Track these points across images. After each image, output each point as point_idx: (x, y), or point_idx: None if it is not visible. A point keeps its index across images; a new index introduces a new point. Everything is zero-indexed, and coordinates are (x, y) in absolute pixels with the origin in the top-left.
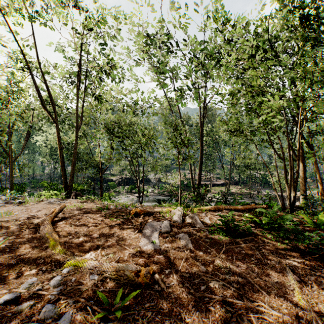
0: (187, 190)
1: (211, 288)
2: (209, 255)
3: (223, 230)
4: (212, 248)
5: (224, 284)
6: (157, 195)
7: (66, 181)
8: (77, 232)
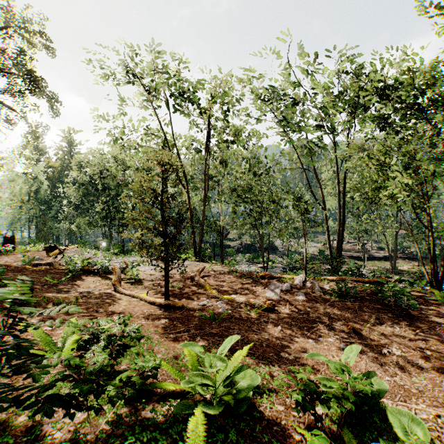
0: None
1: (310, 316)
2: (316, 305)
3: (337, 293)
4: (321, 302)
5: (320, 316)
6: (286, 267)
7: (195, 246)
8: (220, 284)
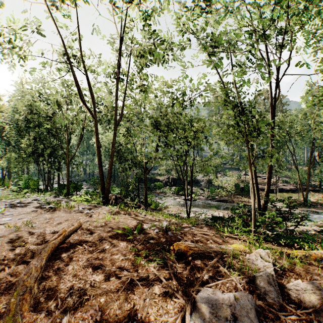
0: (244, 195)
1: None
2: None
3: None
4: None
5: None
6: (207, 199)
7: (102, 184)
8: (71, 291)
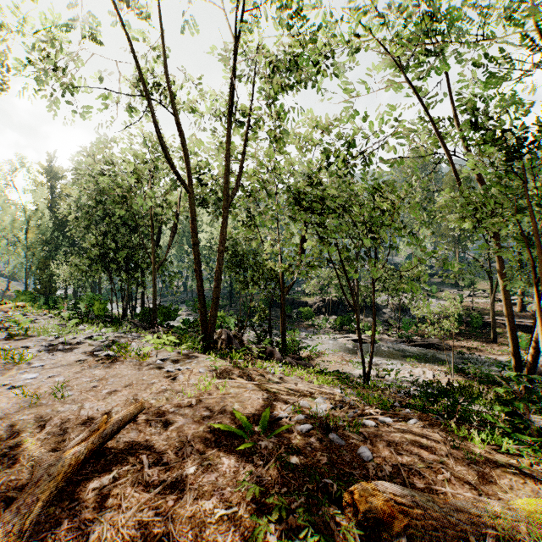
0: (471, 335)
1: None
2: None
3: None
4: None
5: None
6: (397, 341)
7: (203, 312)
8: None
